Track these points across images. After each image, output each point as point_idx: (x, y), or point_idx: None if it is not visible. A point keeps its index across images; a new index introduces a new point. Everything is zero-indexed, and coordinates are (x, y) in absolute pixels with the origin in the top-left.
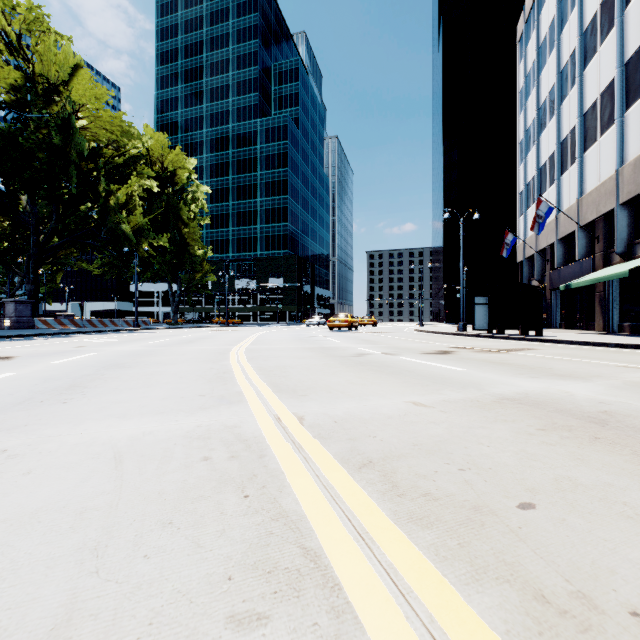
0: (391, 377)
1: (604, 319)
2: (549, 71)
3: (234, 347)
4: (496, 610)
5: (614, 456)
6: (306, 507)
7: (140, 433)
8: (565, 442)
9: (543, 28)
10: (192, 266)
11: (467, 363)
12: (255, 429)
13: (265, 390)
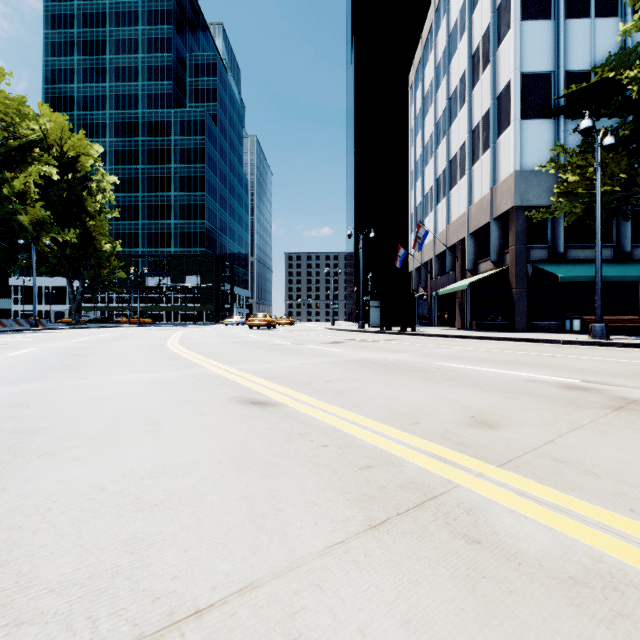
0: (294, 355)
1: (461, 319)
2: (430, 120)
3: (167, 342)
4: (303, 392)
5: (374, 372)
6: (249, 385)
7: (153, 377)
8: (361, 370)
9: (426, 83)
10: (98, 262)
11: (347, 347)
12: (216, 373)
13: (212, 362)
